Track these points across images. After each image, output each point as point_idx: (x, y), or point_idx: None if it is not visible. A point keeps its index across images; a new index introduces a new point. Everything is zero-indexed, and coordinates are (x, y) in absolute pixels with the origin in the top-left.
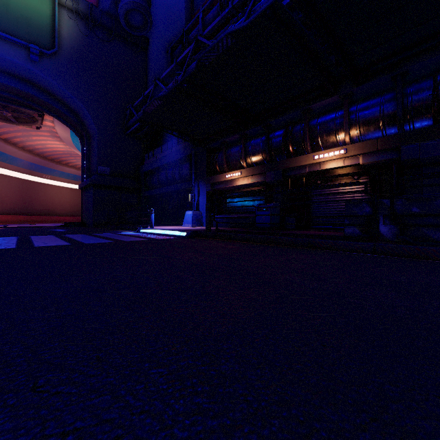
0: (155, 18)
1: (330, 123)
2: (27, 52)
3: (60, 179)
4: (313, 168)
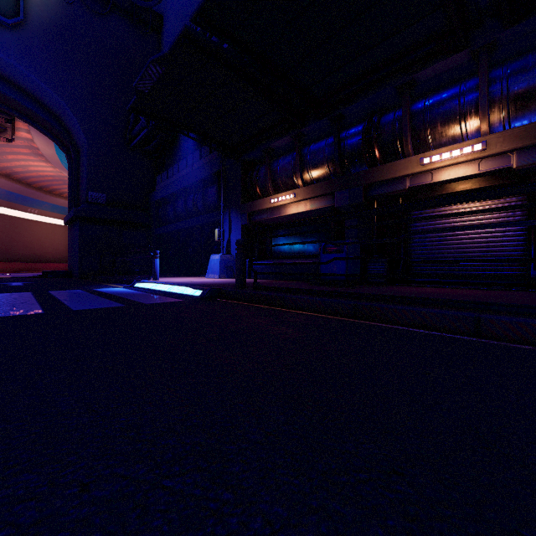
0: None
1: (450, 102)
2: None
3: (52, 215)
4: (419, 181)
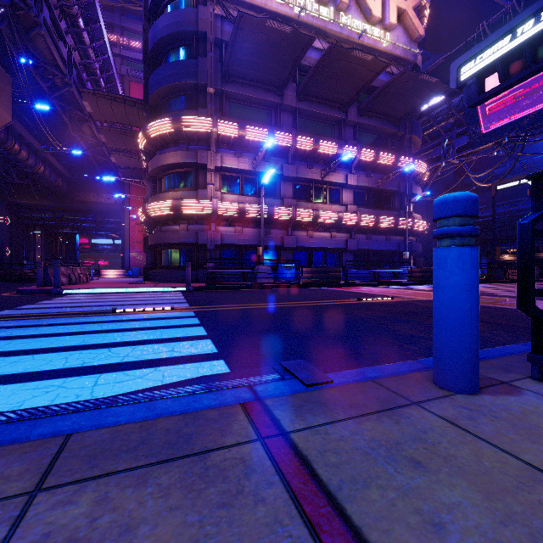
0: None
1: None
2: None
3: None
4: None
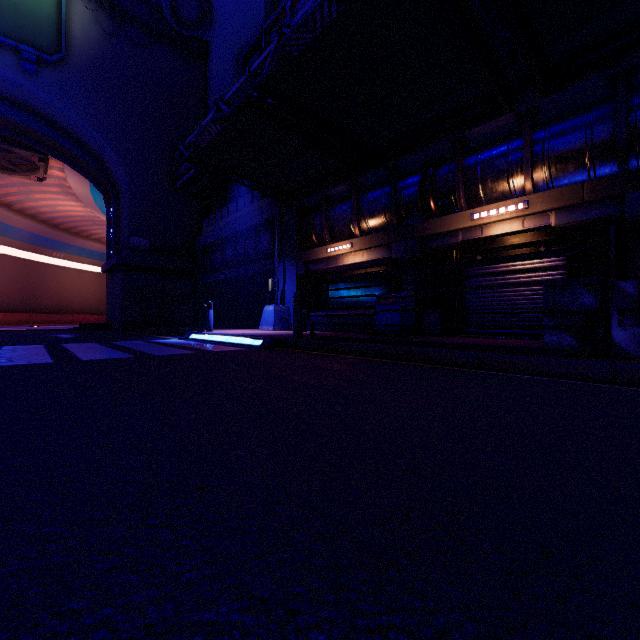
0: (219, 11)
1: (499, 160)
2: (17, 58)
3: (80, 259)
4: (471, 235)
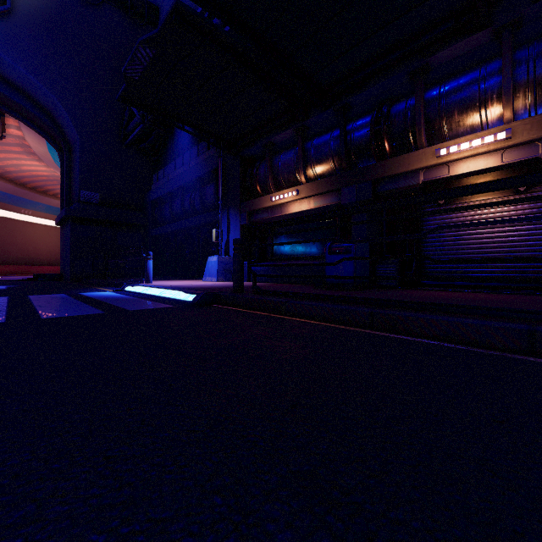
0: None
1: (469, 87)
2: None
3: (47, 216)
4: (434, 175)
